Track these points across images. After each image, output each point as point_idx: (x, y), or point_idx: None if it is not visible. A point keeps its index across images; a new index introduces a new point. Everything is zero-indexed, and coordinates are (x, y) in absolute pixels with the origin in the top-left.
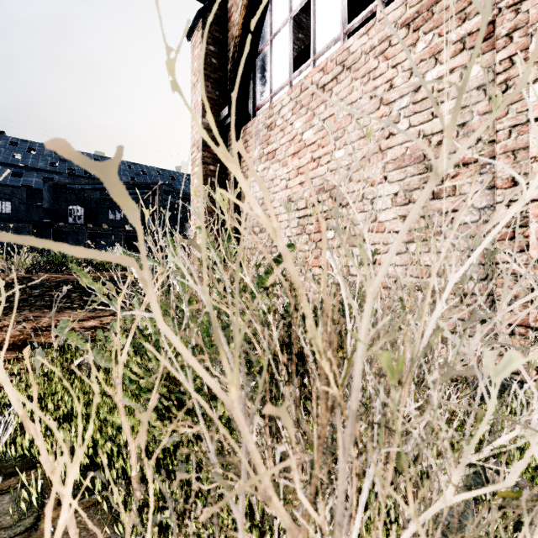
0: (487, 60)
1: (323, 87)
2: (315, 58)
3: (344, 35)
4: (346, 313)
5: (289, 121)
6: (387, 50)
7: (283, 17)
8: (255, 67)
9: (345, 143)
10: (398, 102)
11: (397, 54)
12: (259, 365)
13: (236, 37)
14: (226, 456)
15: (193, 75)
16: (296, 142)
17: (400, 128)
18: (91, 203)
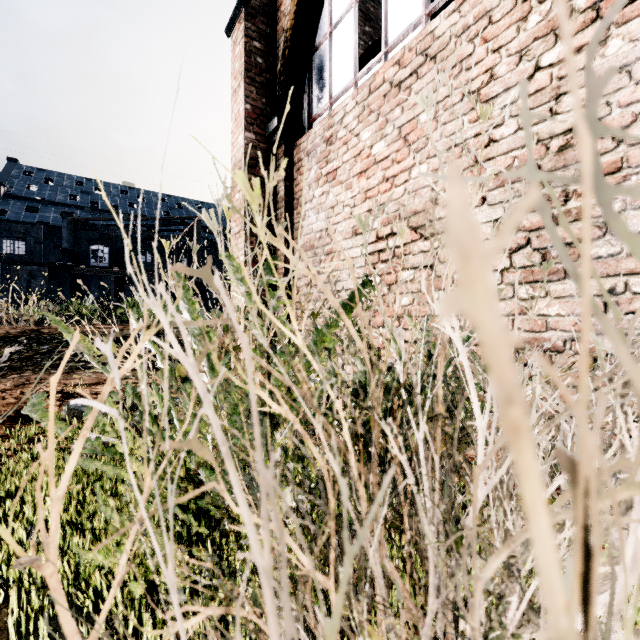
0: (633, 31)
1: (398, 85)
2: (388, 50)
3: (426, 17)
4: (473, 398)
5: (354, 131)
6: (487, 30)
7: (347, 1)
8: (310, 67)
9: (429, 155)
10: (501, 98)
11: (500, 33)
12: (318, 472)
13: (287, 29)
14: (262, 639)
15: (234, 79)
16: (363, 158)
17: (504, 131)
18: (117, 242)
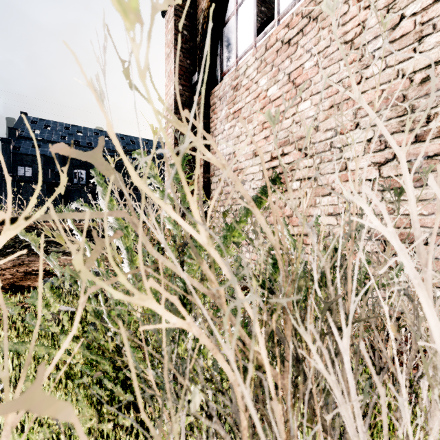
0: None
1: (288, 42)
2: (279, 18)
3: None
4: (427, 311)
5: (254, 80)
6: None
7: None
8: (222, 37)
9: (312, 93)
10: (371, 44)
11: None
12: None
13: (205, 9)
14: None
15: (167, 47)
16: (261, 99)
17: (374, 70)
18: (91, 167)
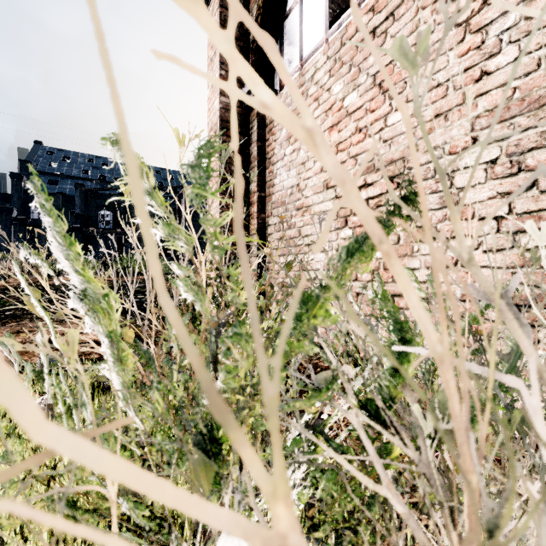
0: None
1: (372, 32)
2: (360, 1)
3: None
4: None
5: (325, 86)
6: None
7: None
8: (282, 34)
9: (407, 100)
10: (497, 24)
11: None
12: None
13: None
14: None
15: (211, 48)
16: (334, 111)
17: (502, 61)
18: (119, 207)
